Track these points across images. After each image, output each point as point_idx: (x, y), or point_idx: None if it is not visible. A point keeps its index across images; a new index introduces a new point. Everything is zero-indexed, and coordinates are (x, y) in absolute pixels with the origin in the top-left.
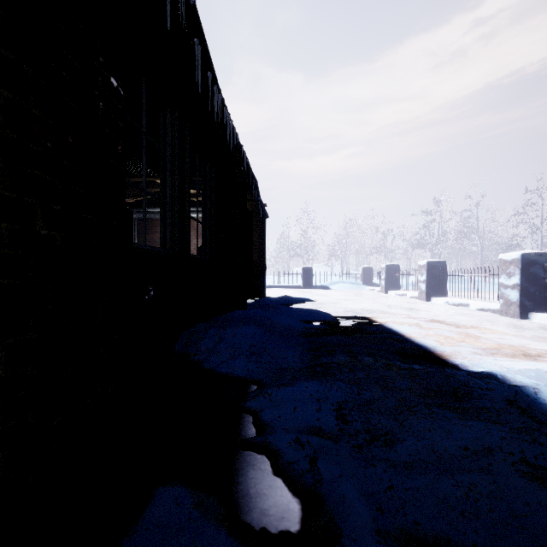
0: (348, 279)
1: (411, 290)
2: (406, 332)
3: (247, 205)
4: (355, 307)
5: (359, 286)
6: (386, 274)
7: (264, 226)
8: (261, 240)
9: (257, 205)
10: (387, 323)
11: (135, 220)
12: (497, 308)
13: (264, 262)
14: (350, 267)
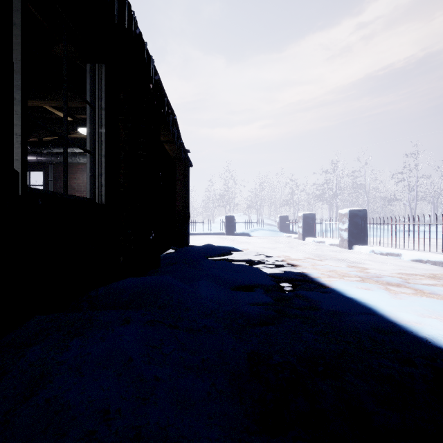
0: (266, 226)
1: (322, 236)
2: (383, 308)
3: (168, 149)
4: (284, 258)
5: (276, 233)
6: (304, 222)
7: (188, 173)
8: (184, 188)
9: (179, 150)
10: (340, 287)
11: (51, 165)
12: (439, 260)
13: (188, 210)
14: (264, 216)
